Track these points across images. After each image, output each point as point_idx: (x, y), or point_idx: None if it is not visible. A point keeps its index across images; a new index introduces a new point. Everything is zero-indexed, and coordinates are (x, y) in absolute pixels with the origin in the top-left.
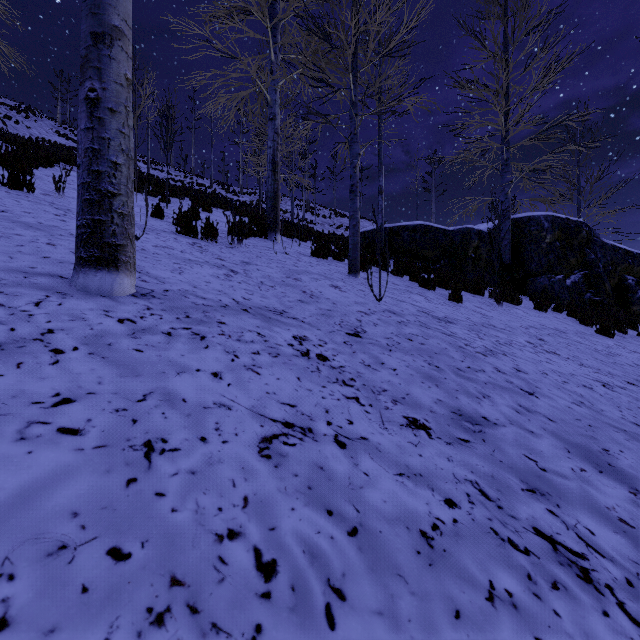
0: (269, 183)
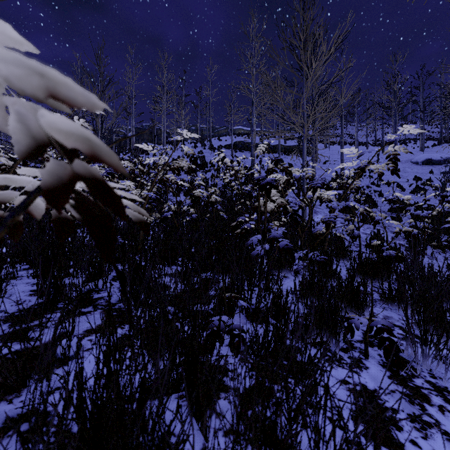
0: (440, 136)
